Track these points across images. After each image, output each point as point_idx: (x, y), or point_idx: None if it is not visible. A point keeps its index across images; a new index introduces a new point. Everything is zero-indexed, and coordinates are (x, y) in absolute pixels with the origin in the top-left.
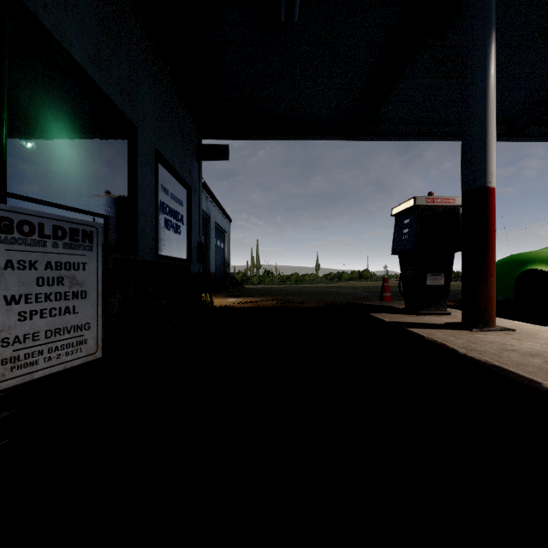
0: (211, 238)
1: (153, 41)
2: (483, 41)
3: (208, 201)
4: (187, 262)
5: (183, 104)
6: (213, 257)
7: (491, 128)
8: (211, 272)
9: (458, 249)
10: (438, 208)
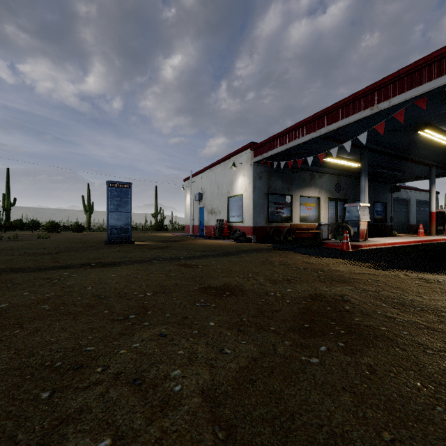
0: (412, 208)
1: (373, 181)
2: (430, 186)
3: (408, 192)
4: (384, 222)
5: (383, 183)
6: (414, 217)
7: (431, 201)
8: (411, 224)
9: (444, 221)
10: (438, 212)
